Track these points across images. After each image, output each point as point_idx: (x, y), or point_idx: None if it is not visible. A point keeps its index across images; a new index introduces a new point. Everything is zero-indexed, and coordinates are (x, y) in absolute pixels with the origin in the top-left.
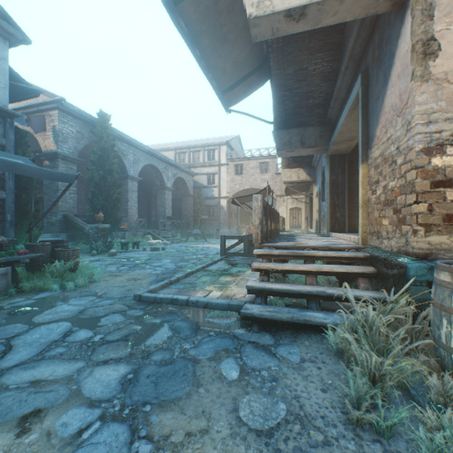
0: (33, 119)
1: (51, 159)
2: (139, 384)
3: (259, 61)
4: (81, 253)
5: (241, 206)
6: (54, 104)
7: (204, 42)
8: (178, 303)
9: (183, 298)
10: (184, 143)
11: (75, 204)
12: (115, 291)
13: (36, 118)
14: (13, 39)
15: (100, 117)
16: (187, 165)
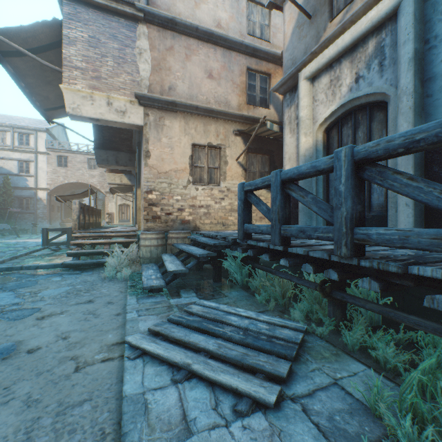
0: None
1: None
2: (9, 287)
3: None
4: None
5: (65, 203)
6: None
7: (30, 79)
8: (13, 269)
9: (18, 266)
10: None
11: None
12: None
13: None
14: None
15: None
16: None
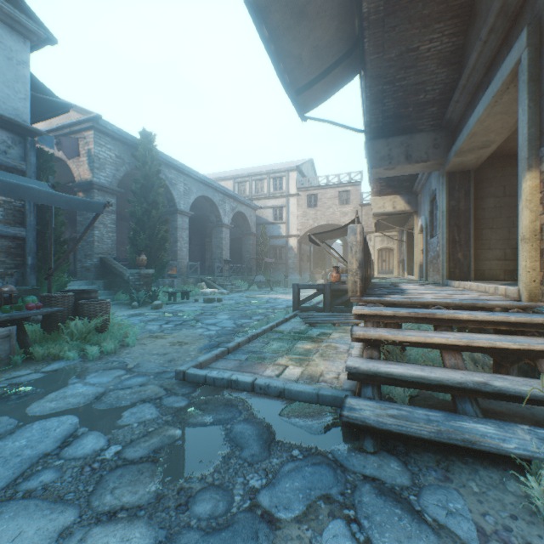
0: (64, 142)
1: (85, 190)
2: None
3: (348, 44)
4: (120, 304)
5: (320, 245)
6: (88, 123)
7: (274, 16)
8: (238, 387)
9: (246, 380)
10: (244, 170)
11: (114, 245)
12: (151, 363)
13: (68, 140)
14: (34, 39)
15: (143, 138)
16: (248, 198)
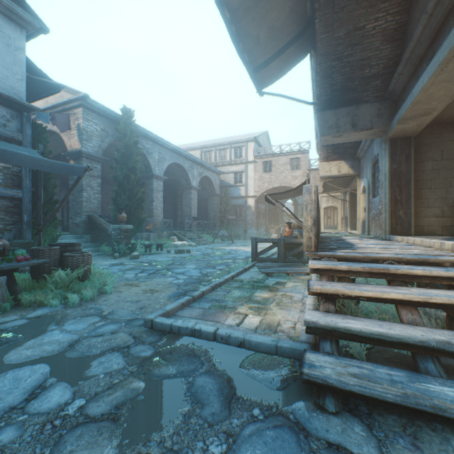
0: (58, 118)
1: (75, 158)
2: None
3: (300, 25)
4: (104, 255)
5: (275, 204)
6: (78, 101)
7: None
8: (201, 336)
9: (209, 329)
10: (210, 141)
11: (99, 205)
12: (124, 310)
13: (61, 116)
14: (30, 28)
15: (124, 114)
16: (213, 164)
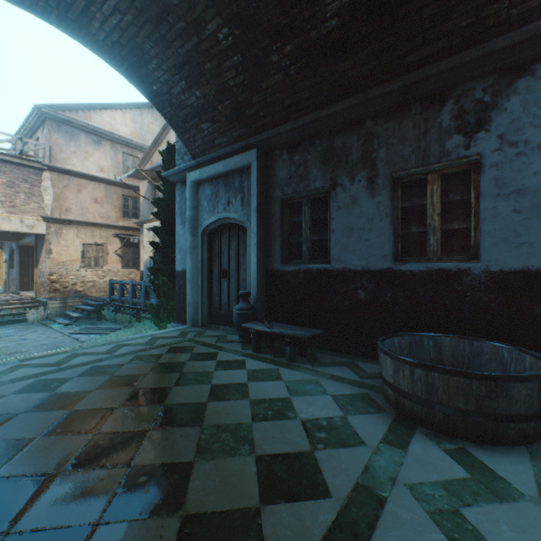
0: None
1: None
2: None
3: None
4: None
5: None
6: None
7: None
8: None
9: None
10: None
11: None
12: None
13: None
14: None
15: None
16: None
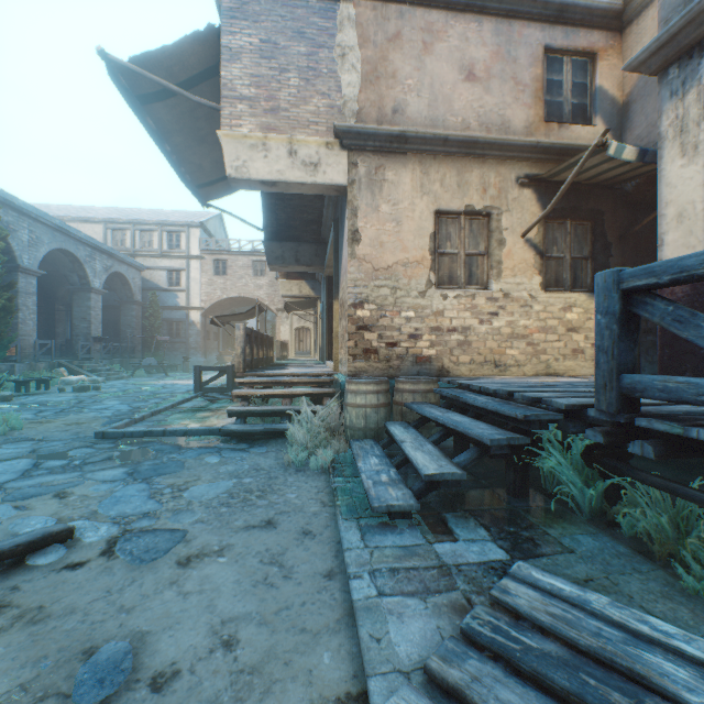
0: None
1: None
2: (142, 472)
3: None
4: None
5: (224, 328)
6: None
7: (177, 139)
8: (153, 435)
9: (160, 429)
10: (123, 212)
11: None
12: (60, 435)
13: None
14: None
15: None
16: (129, 252)
